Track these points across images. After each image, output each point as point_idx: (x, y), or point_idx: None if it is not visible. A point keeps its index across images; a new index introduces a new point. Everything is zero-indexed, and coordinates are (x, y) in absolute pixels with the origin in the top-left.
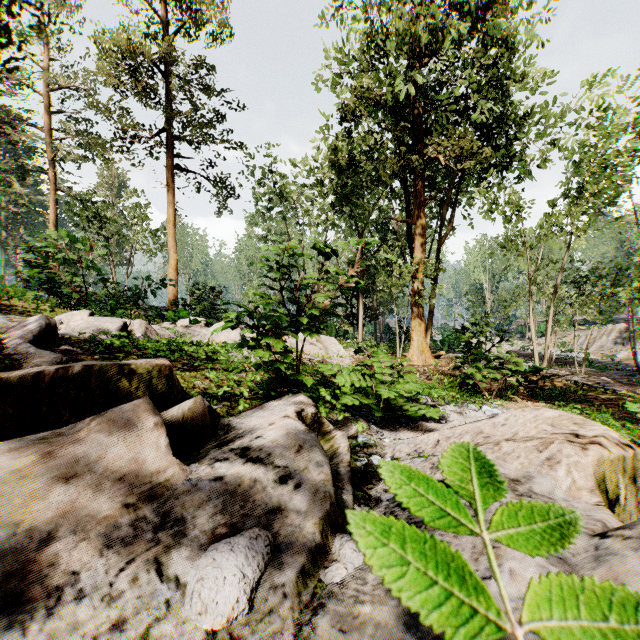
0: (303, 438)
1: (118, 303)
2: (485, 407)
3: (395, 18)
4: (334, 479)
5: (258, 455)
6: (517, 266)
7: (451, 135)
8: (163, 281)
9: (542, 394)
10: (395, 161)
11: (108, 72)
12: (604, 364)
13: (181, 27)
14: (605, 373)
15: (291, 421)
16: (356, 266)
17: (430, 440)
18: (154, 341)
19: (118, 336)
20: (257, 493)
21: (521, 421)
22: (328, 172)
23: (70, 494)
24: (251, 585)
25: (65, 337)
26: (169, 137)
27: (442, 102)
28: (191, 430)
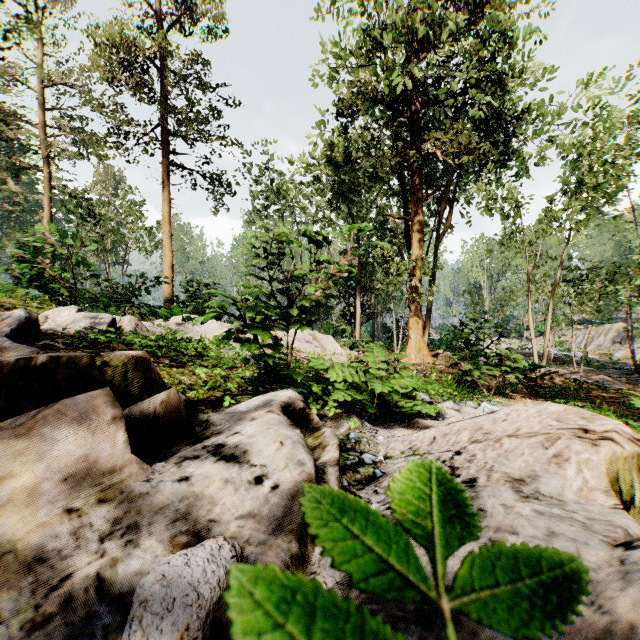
0: (286, 434)
1: (111, 300)
2: (484, 404)
3: (392, 11)
4: (318, 479)
5: (233, 453)
6: (515, 265)
7: (449, 130)
8: (157, 278)
9: (541, 392)
10: (392, 156)
11: (102, 67)
12: (602, 363)
13: (176, 22)
14: (603, 372)
15: (275, 416)
16: (348, 254)
17: (426, 437)
18: (142, 337)
19: (104, 331)
20: (228, 495)
21: (523, 416)
22: (325, 169)
23: (1, 498)
24: (207, 607)
25: (48, 332)
26: (164, 133)
27: (440, 97)
28: (164, 426)
